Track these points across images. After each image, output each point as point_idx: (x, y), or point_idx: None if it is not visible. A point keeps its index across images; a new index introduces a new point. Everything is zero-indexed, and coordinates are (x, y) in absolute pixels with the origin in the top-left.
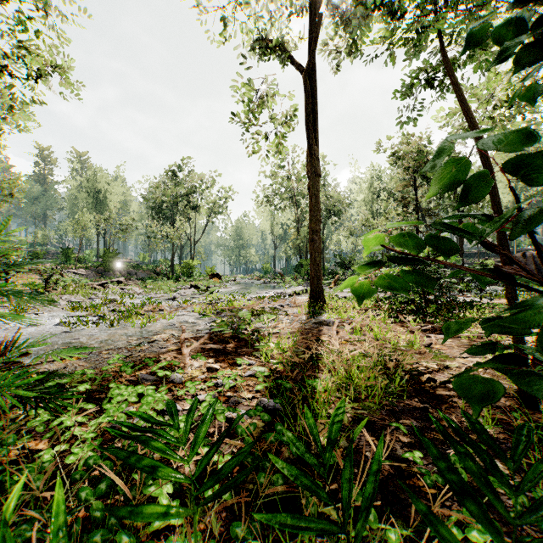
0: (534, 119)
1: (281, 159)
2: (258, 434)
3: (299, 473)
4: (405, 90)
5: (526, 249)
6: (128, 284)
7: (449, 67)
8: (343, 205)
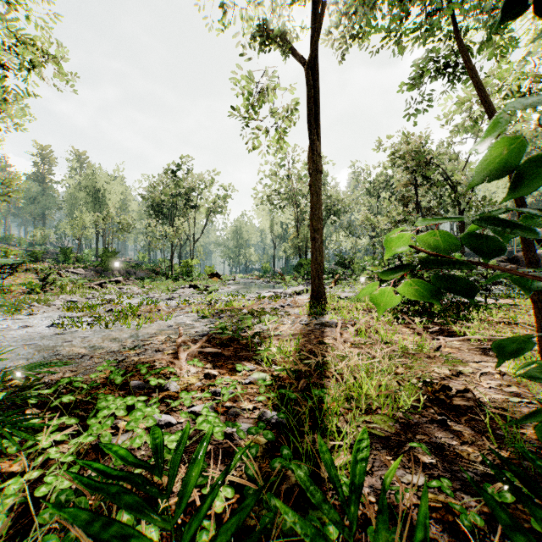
0: None
1: (280, 158)
2: (260, 453)
3: (317, 531)
4: (416, 77)
5: None
6: (126, 284)
7: (466, 50)
8: (342, 205)
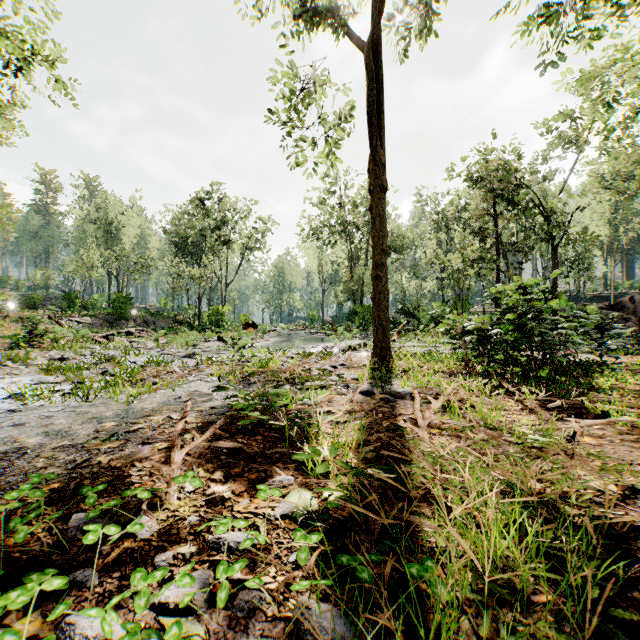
0: None
1: (331, 183)
2: None
3: None
4: None
5: (625, 292)
6: (140, 336)
7: None
8: (405, 240)
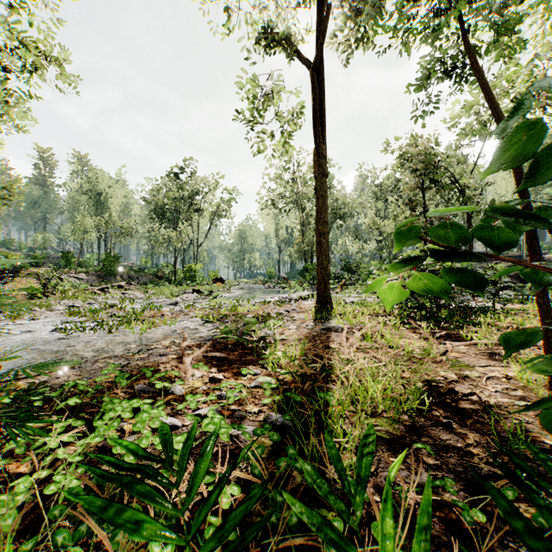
0: (551, 115)
1: (286, 161)
2: (266, 455)
3: (321, 521)
4: (422, 80)
5: None
6: (129, 289)
7: (471, 53)
8: (349, 208)
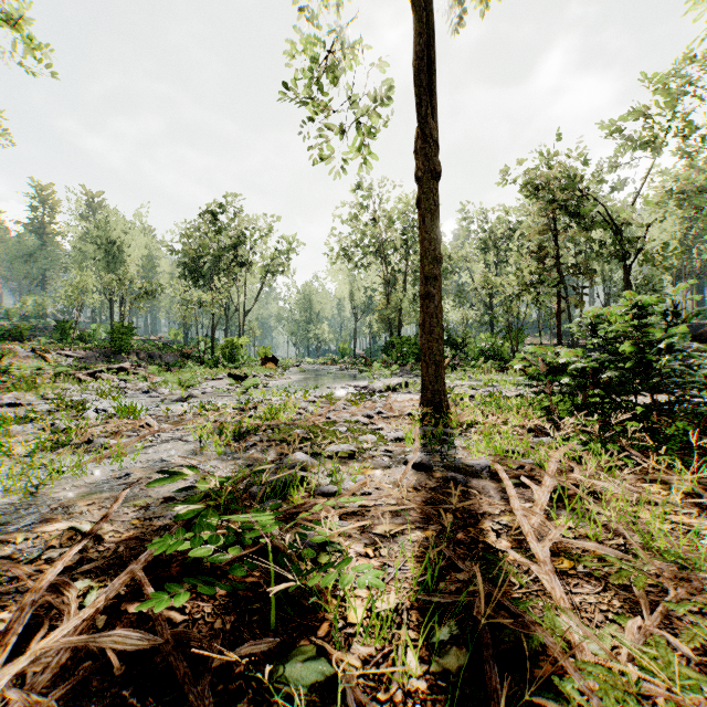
0: None
1: (364, 196)
2: None
3: None
4: None
5: (698, 322)
6: (136, 373)
7: None
8: (449, 262)
